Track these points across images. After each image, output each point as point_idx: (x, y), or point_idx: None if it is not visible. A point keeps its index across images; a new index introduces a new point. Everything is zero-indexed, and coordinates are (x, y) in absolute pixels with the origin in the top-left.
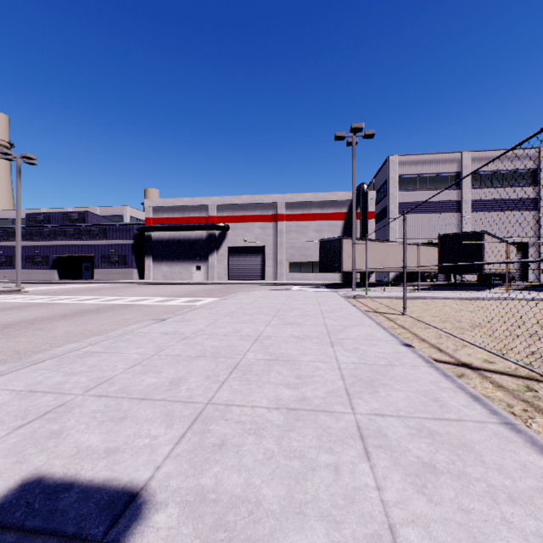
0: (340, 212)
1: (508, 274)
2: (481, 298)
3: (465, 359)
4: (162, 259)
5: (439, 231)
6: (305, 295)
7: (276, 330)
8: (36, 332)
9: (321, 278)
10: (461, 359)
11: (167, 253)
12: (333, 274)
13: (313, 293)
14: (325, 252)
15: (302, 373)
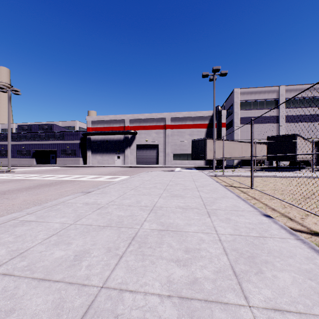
0: (204, 123)
1: (309, 161)
2: (298, 176)
3: (314, 228)
4: (97, 152)
5: (265, 134)
6: (184, 174)
7: (166, 201)
8: (3, 200)
9: (192, 163)
10: (311, 228)
11: (100, 148)
12: (200, 161)
13: (189, 173)
14: (195, 147)
15: (189, 246)
